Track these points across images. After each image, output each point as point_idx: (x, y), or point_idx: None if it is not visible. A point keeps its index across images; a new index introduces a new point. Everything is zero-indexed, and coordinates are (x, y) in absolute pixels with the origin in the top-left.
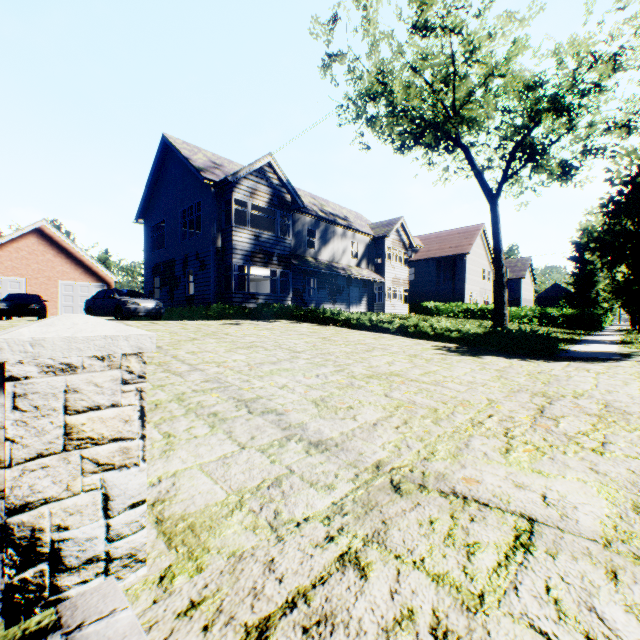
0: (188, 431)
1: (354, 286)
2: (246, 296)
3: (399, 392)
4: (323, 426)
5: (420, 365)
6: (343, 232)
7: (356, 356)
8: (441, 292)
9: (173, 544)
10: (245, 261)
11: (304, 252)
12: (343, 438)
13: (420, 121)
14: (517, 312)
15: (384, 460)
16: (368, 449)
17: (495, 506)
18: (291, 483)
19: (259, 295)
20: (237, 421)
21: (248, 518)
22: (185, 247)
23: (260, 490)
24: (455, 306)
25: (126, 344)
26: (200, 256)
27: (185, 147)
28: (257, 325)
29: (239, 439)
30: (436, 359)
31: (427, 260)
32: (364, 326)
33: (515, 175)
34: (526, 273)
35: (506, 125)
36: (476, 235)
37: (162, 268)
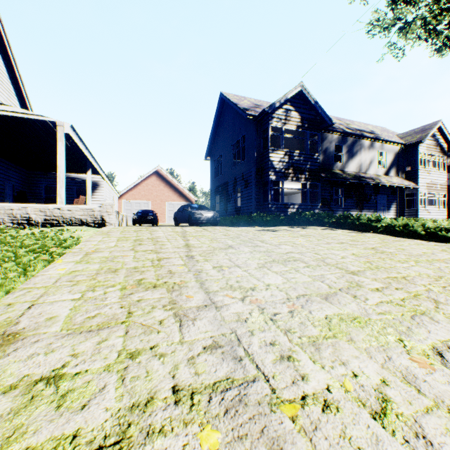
0: None
1: (382, 194)
2: (280, 206)
3: None
4: None
5: None
6: (370, 144)
7: None
8: None
9: None
10: (279, 177)
11: (331, 166)
12: None
13: None
14: None
15: None
16: None
17: None
18: None
19: (291, 205)
20: None
21: None
22: (234, 171)
23: None
24: None
25: None
26: (244, 177)
27: (234, 98)
28: (291, 231)
29: None
30: None
31: None
32: (414, 233)
33: None
34: None
35: None
36: None
37: (220, 189)
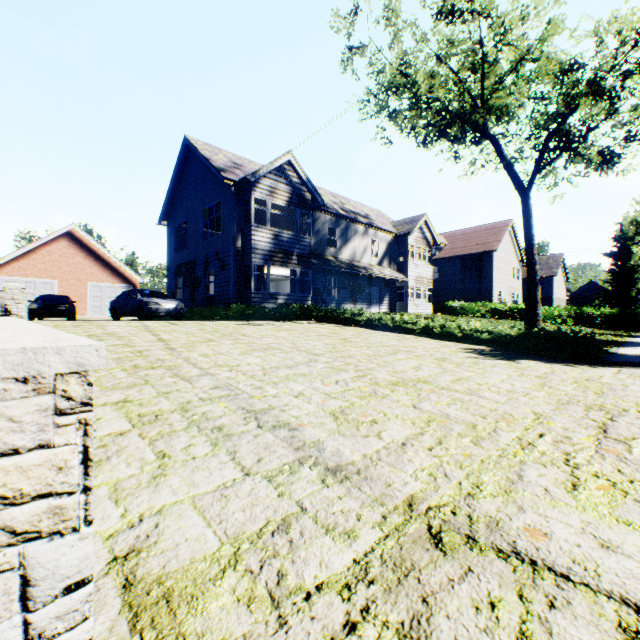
0: (186, 450)
1: (375, 285)
2: (266, 296)
3: (429, 403)
4: (342, 446)
5: (450, 370)
6: (364, 230)
7: (379, 359)
8: (466, 291)
9: (138, 626)
10: (264, 261)
11: (324, 251)
12: (366, 462)
13: (445, 112)
14: (550, 312)
15: (418, 495)
16: (397, 479)
17: (580, 581)
18: (301, 527)
19: (279, 295)
20: (243, 438)
21: (243, 583)
22: (206, 248)
23: (262, 537)
24: (482, 306)
25: (58, 359)
26: (220, 256)
27: (206, 148)
28: (276, 325)
29: (243, 462)
30: (467, 363)
31: (452, 258)
32: (386, 327)
33: (549, 165)
34: (558, 271)
35: (538, 113)
36: (504, 231)
37: (184, 269)
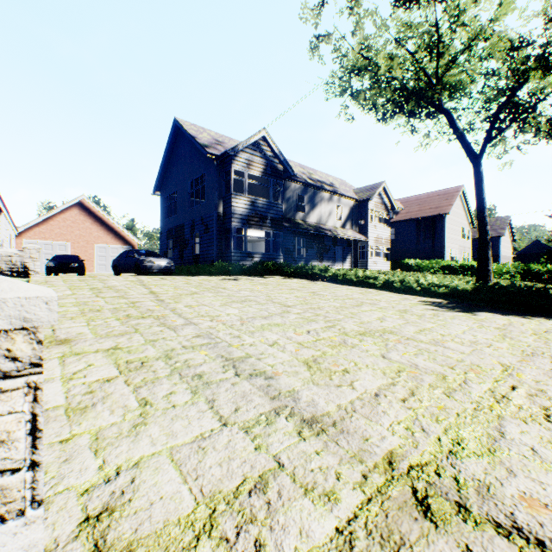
0: (167, 398)
1: (339, 245)
2: (243, 255)
3: (397, 353)
4: (317, 395)
5: (413, 321)
6: (329, 197)
7: (345, 311)
8: (421, 250)
9: None
10: (242, 224)
11: (294, 215)
12: (341, 414)
13: (403, 90)
14: (498, 268)
15: (397, 451)
16: (374, 432)
17: None
18: (279, 487)
19: (254, 254)
20: (222, 386)
21: None
22: (192, 213)
23: (238, 498)
24: (435, 263)
25: None
26: (204, 221)
27: (192, 128)
28: (252, 280)
29: (221, 411)
30: (428, 315)
31: (407, 221)
32: (350, 281)
33: (499, 135)
34: (505, 231)
35: (488, 89)
36: (455, 196)
37: (174, 232)
